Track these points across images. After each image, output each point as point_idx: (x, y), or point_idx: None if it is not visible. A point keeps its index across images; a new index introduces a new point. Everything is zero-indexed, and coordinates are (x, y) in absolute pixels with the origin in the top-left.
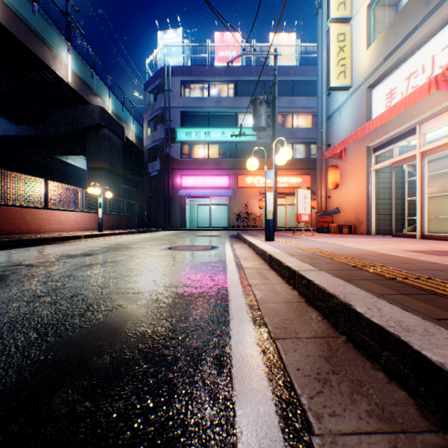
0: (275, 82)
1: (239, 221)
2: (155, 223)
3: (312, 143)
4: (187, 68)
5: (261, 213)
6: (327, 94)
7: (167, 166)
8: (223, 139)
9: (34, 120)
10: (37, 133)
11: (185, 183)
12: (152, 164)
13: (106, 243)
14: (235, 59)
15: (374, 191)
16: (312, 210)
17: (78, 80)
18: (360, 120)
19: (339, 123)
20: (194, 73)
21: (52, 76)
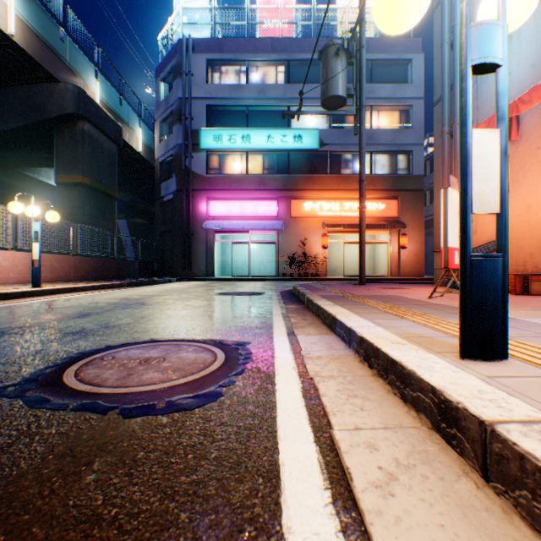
0: (361, 18)
1: (292, 267)
2: (170, 270)
3: (400, 153)
4: (216, 41)
5: (325, 255)
6: None
7: (187, 186)
8: (269, 146)
9: None
10: None
11: (213, 210)
12: (166, 183)
13: None
14: None
15: None
16: (400, 250)
17: (33, 37)
18: None
19: None
20: (227, 48)
21: None
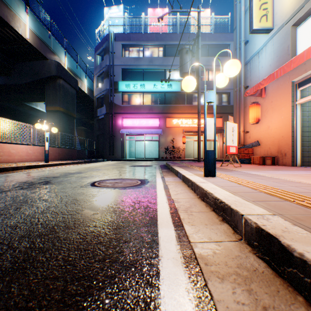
0: (199, 34)
1: (166, 153)
2: (102, 155)
3: (223, 93)
4: (126, 34)
5: (184, 147)
6: (245, 43)
7: (111, 111)
8: (155, 90)
9: (2, 72)
10: (5, 82)
11: (125, 123)
12: (100, 109)
13: (36, 175)
14: (165, 14)
15: (299, 124)
16: (223, 144)
17: (36, 38)
18: (284, 58)
19: (258, 65)
20: (132, 38)
21: (13, 33)
